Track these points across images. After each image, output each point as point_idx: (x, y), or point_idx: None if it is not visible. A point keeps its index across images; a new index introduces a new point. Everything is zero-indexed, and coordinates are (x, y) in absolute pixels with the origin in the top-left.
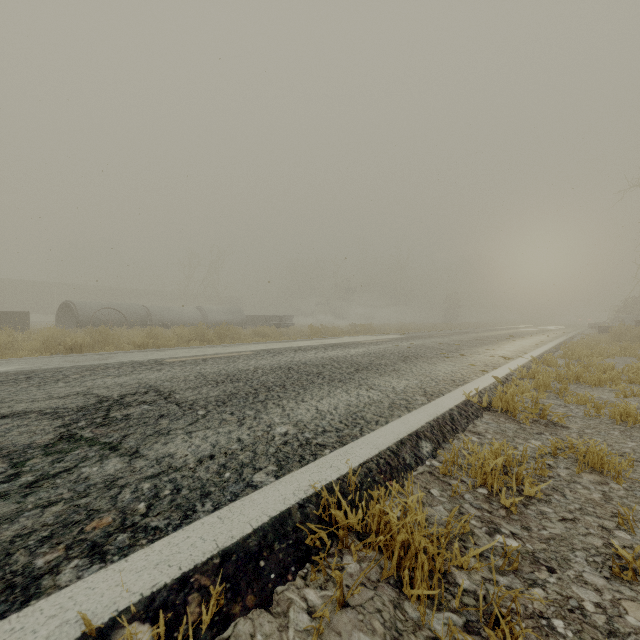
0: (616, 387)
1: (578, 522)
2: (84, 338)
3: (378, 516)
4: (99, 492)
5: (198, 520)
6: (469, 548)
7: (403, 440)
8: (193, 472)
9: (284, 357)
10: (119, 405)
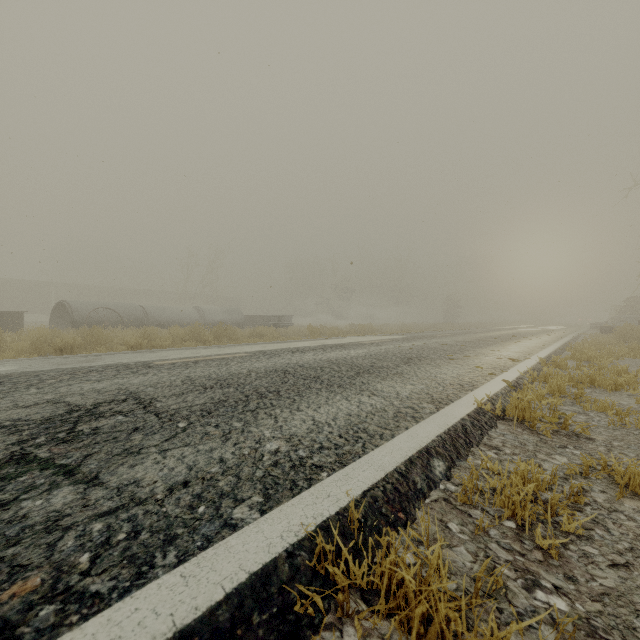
0: (634, 391)
1: (633, 569)
2: (75, 339)
3: (388, 569)
4: (34, 537)
5: (154, 580)
6: (504, 611)
7: (412, 458)
8: (159, 506)
9: (280, 359)
10: (90, 416)
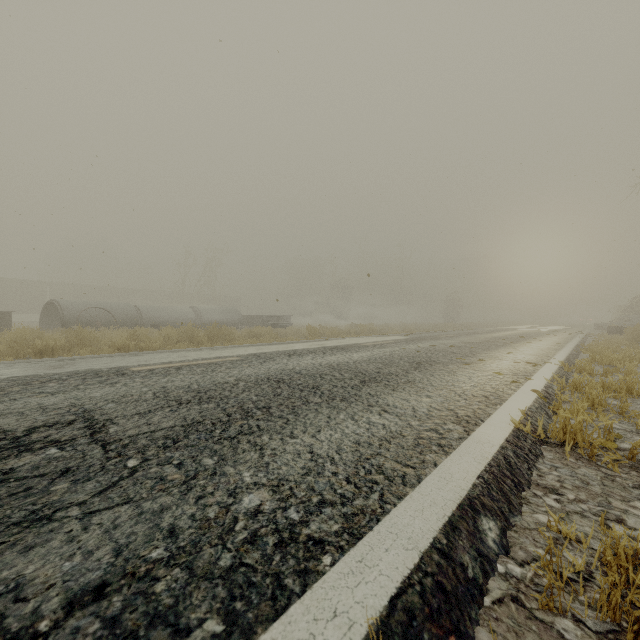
0: None
1: None
2: (56, 340)
3: None
4: None
5: None
6: None
7: (453, 520)
8: None
9: (275, 364)
10: (12, 449)
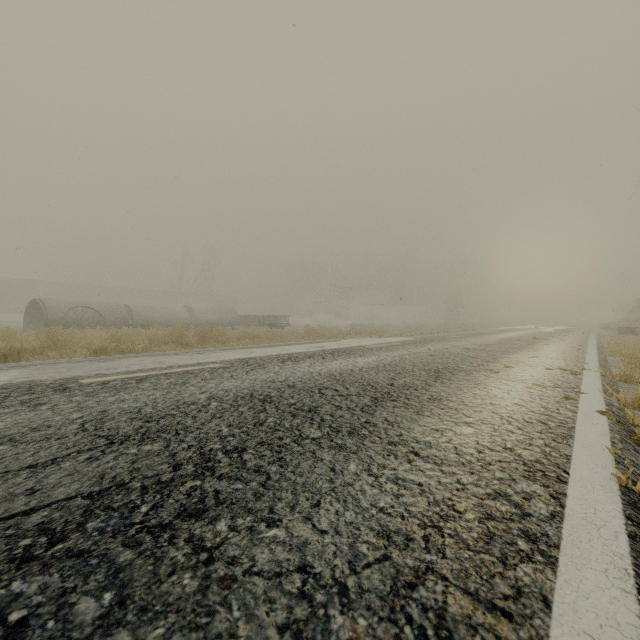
0: None
1: None
2: (23, 342)
3: None
4: None
5: None
6: None
7: None
8: None
9: (264, 373)
10: None
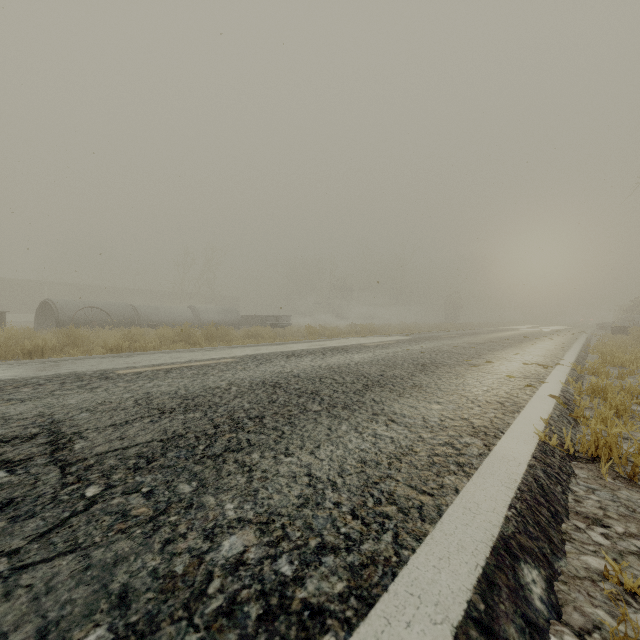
0: None
1: None
2: (46, 340)
3: None
4: None
5: None
6: None
7: (489, 573)
8: None
9: (272, 366)
10: None
